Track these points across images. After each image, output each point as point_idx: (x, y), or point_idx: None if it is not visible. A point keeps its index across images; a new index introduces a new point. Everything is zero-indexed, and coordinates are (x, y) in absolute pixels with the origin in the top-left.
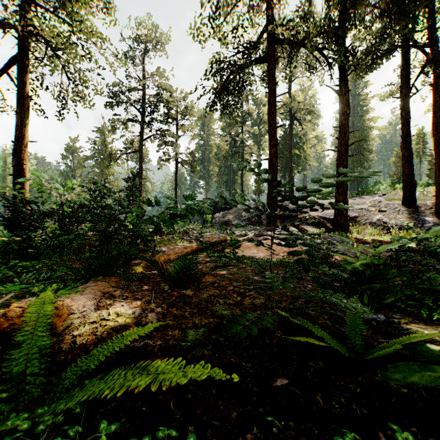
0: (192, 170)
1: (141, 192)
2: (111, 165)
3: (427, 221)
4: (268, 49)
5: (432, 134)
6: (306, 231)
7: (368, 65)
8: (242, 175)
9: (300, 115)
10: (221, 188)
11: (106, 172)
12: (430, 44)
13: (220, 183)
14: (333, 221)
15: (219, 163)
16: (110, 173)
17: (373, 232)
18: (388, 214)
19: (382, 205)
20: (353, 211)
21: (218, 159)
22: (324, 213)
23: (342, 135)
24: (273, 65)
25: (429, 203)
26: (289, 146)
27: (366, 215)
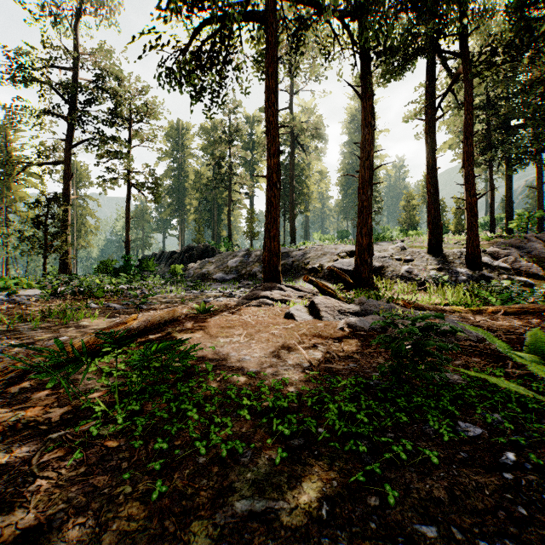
0: (155, 199)
1: (66, 227)
2: (20, 185)
3: (462, 274)
4: (266, 4)
5: (464, 165)
6: (330, 290)
7: (394, 68)
8: (229, 212)
9: (303, 138)
10: (201, 228)
11: (11, 195)
12: (461, 54)
13: (199, 222)
14: (354, 274)
15: (198, 194)
16: (17, 197)
17: (406, 289)
18: (416, 265)
19: (407, 253)
20: (376, 260)
21: (198, 190)
22: (340, 262)
23: (366, 153)
24: (274, 30)
25: (457, 252)
26: (291, 176)
27: (392, 265)
